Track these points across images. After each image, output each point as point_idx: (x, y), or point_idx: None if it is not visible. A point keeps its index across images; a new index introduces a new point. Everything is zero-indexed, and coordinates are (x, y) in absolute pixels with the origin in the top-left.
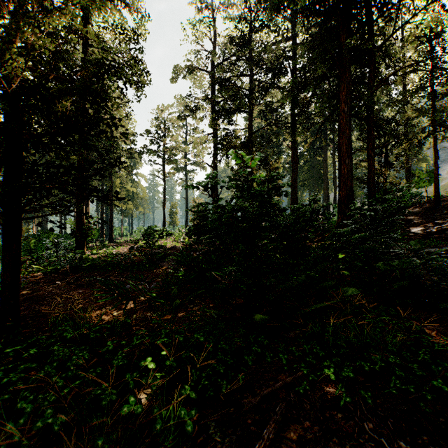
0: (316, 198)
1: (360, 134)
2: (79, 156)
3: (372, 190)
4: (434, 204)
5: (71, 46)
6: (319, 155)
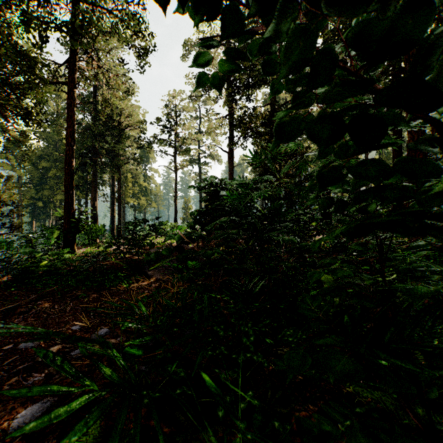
0: None
1: None
2: (67, 134)
3: None
4: None
5: (58, 0)
6: None
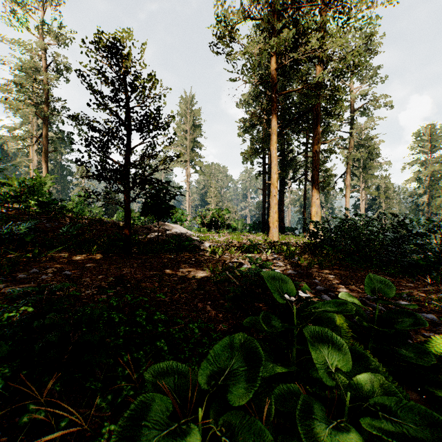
0: None
1: None
2: None
3: None
4: None
5: None
6: None
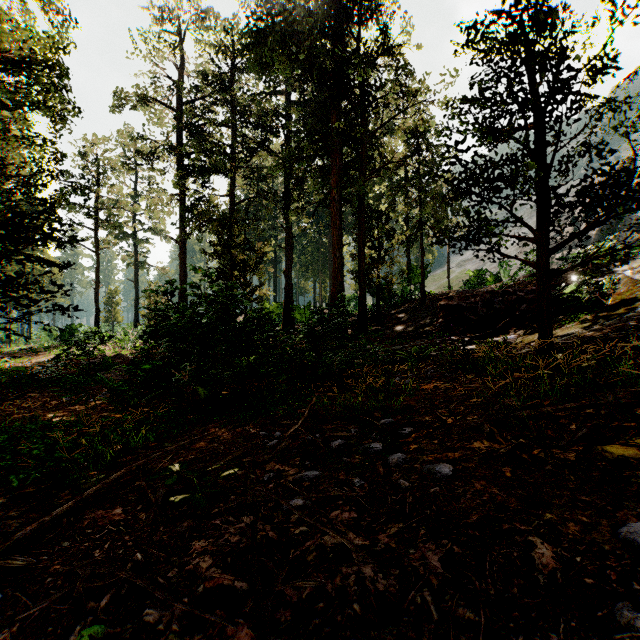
0: (262, 307)
1: (355, 224)
2: None
3: (362, 286)
4: (421, 302)
5: None
6: (324, 236)
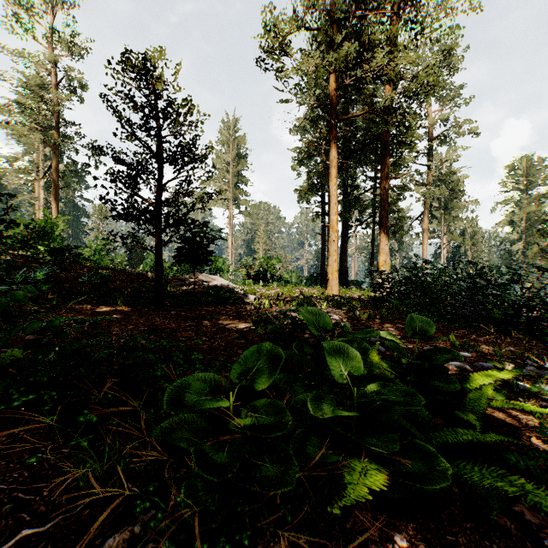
0: None
1: None
2: None
3: None
4: None
5: None
6: None
